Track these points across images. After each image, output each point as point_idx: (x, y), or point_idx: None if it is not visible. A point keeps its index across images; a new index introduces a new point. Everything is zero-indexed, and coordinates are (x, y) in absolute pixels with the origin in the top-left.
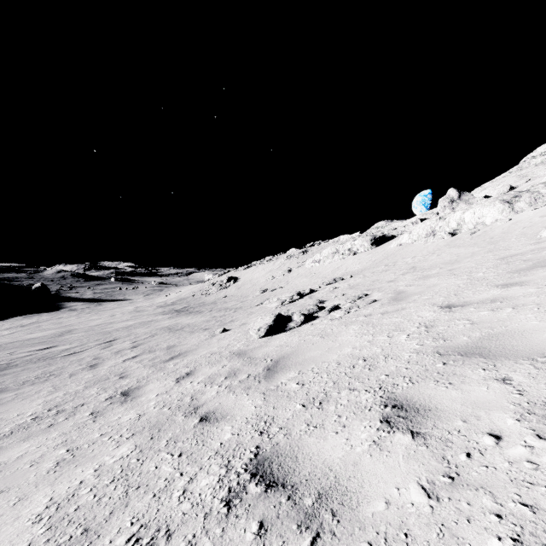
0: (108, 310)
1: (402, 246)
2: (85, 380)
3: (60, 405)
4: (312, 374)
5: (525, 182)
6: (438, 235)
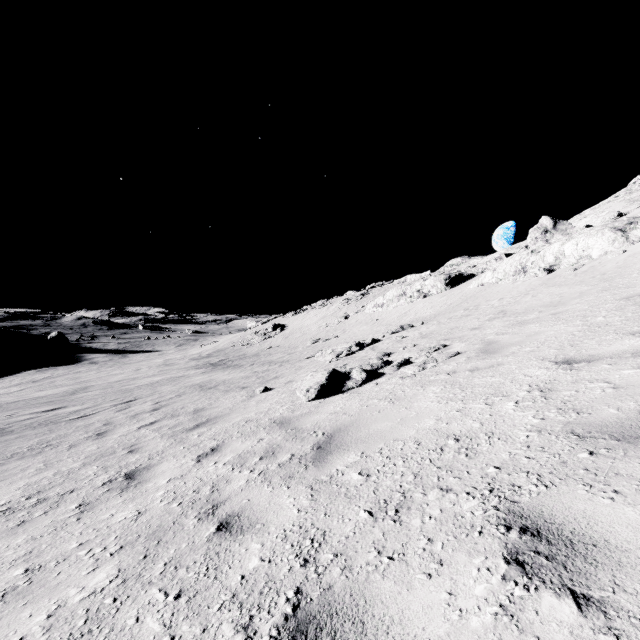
0: (134, 364)
1: (484, 287)
2: (86, 453)
3: (44, 491)
4: (381, 458)
5: (637, 207)
6: (531, 273)
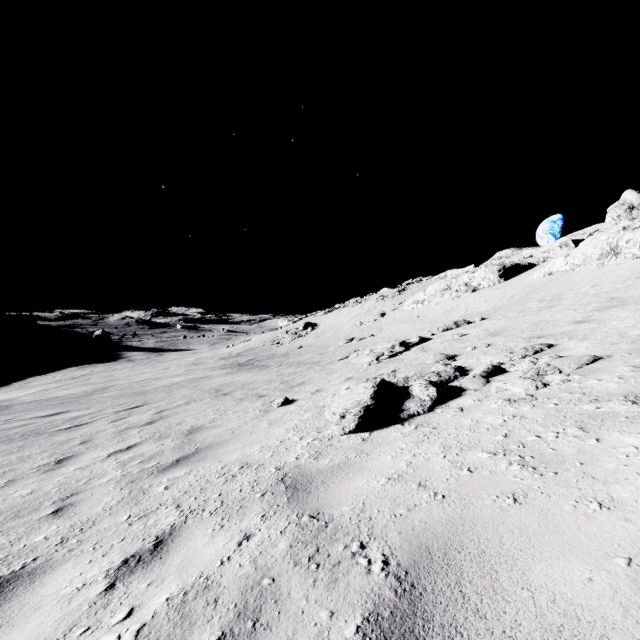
0: (166, 362)
1: (554, 276)
2: (4, 504)
3: None
4: None
5: None
6: (626, 254)
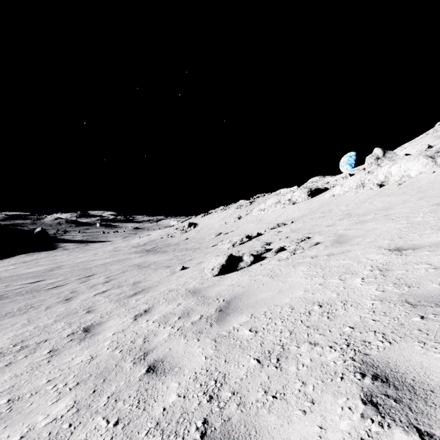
0: (93, 250)
1: (335, 197)
2: (57, 313)
3: (26, 340)
4: (265, 319)
5: None
6: (367, 187)
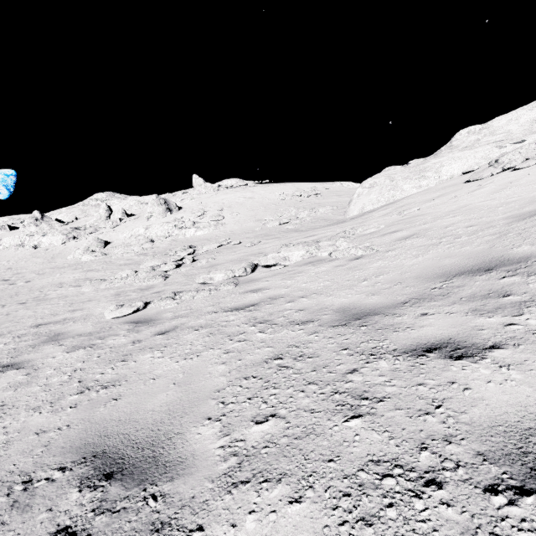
0: None
1: None
2: None
3: None
4: None
5: (84, 217)
6: (26, 247)
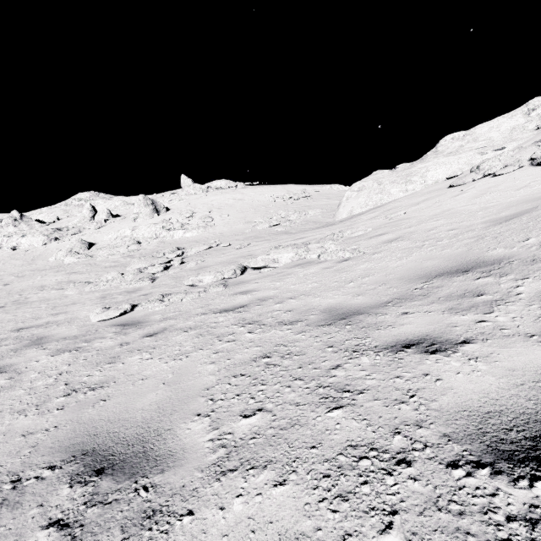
0: None
1: None
2: None
3: None
4: None
5: (67, 217)
6: (4, 248)
